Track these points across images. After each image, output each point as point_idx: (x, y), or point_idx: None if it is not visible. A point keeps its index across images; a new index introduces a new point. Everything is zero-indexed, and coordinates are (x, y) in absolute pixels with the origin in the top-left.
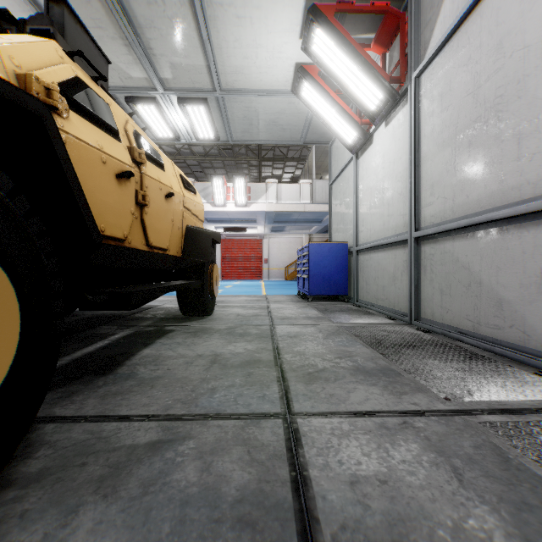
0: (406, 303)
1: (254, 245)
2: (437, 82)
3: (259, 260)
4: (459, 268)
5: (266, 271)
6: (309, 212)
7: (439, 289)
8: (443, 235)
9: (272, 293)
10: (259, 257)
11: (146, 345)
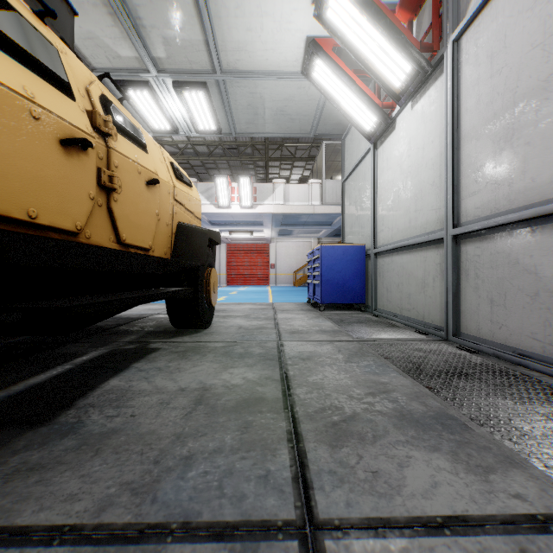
0: (439, 315)
1: (261, 249)
2: (485, 41)
3: (266, 265)
4: (519, 273)
5: (273, 276)
6: (319, 214)
7: (487, 298)
8: (494, 231)
9: (279, 300)
10: (266, 261)
11: (115, 372)
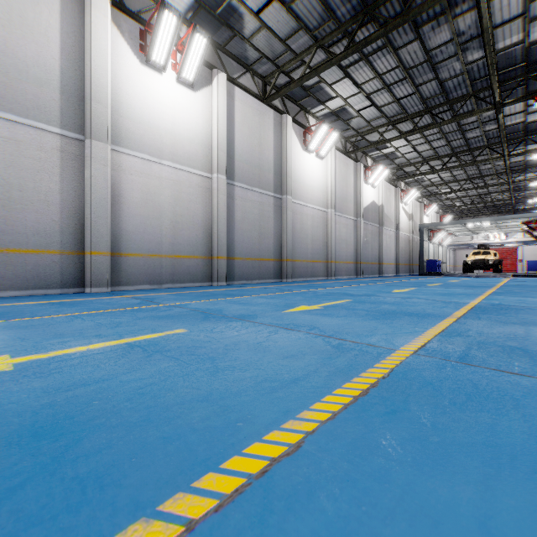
0: None
1: (509, 251)
2: None
3: (513, 260)
4: None
5: (519, 267)
6: None
7: None
8: None
9: None
10: (513, 258)
11: None
